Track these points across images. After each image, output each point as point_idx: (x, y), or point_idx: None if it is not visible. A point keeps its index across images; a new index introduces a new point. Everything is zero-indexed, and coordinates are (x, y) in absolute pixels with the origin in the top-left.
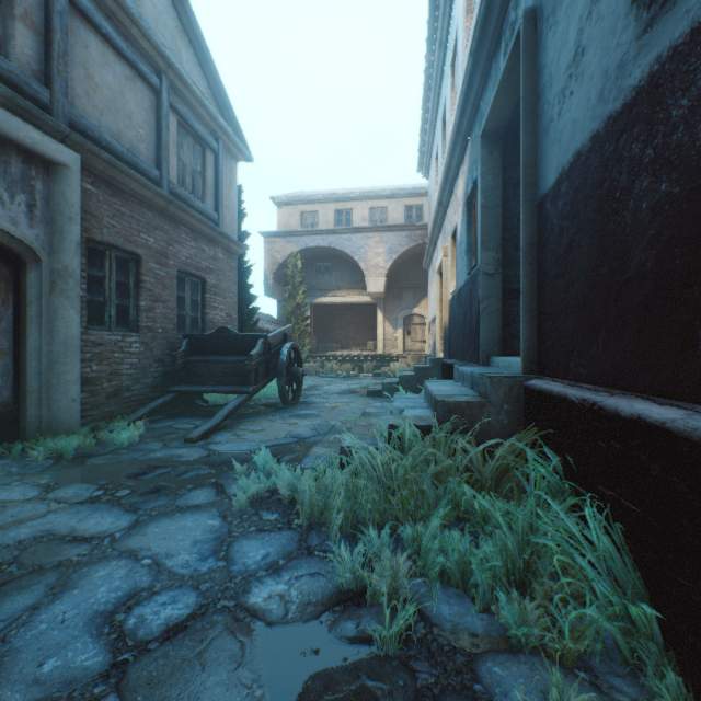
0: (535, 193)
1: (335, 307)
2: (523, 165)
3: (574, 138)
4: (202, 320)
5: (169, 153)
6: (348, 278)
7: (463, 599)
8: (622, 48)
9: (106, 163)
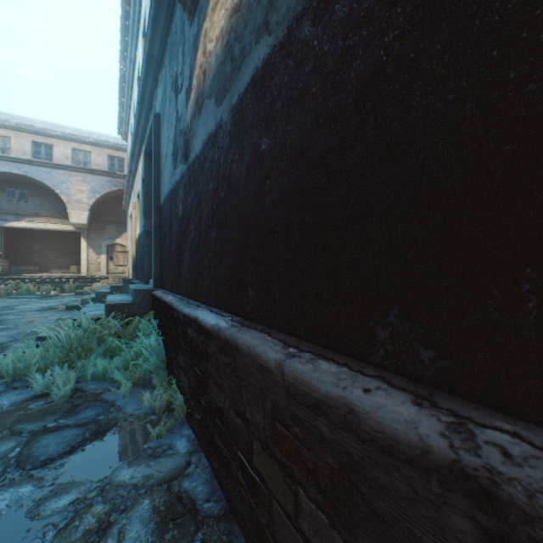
0: (159, 202)
1: (33, 231)
2: (154, 187)
3: (166, 188)
4: None
5: None
6: (49, 207)
7: (104, 382)
8: (173, 168)
9: None
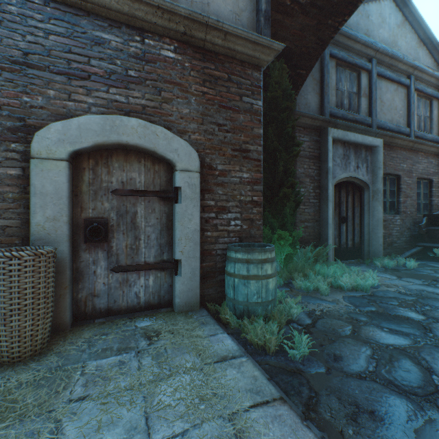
0: None
1: None
2: None
3: None
4: (428, 204)
5: (413, 116)
6: None
7: None
8: None
9: (388, 137)
